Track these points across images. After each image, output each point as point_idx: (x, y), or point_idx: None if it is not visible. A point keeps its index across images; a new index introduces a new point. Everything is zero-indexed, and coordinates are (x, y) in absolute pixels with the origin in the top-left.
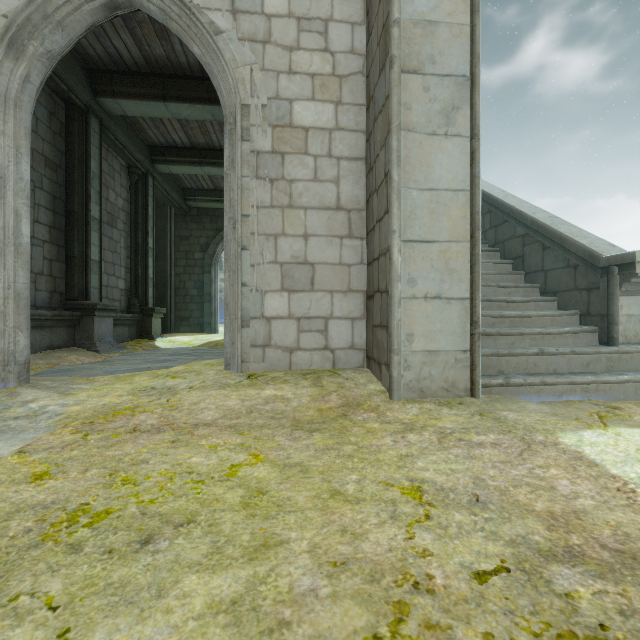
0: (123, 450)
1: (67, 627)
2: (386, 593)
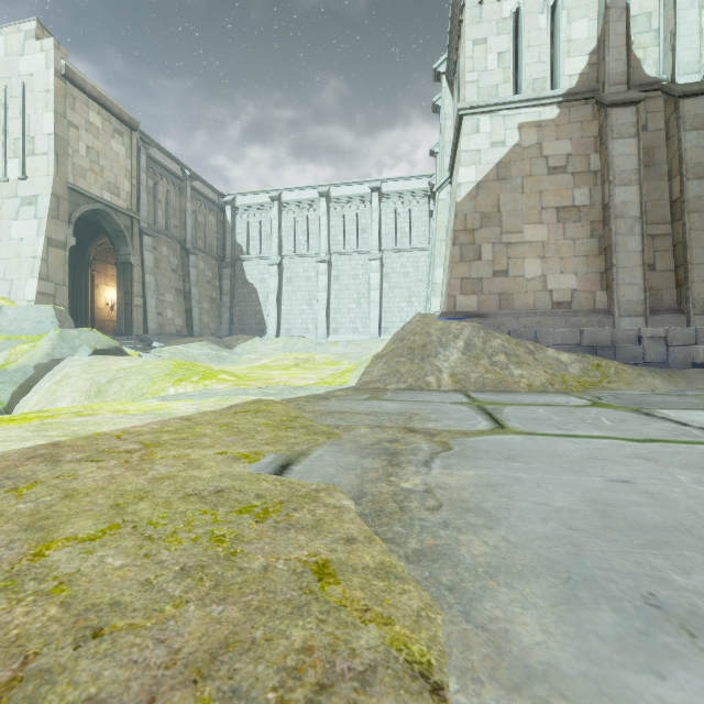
0: (209, 615)
1: (258, 474)
2: (142, 463)
